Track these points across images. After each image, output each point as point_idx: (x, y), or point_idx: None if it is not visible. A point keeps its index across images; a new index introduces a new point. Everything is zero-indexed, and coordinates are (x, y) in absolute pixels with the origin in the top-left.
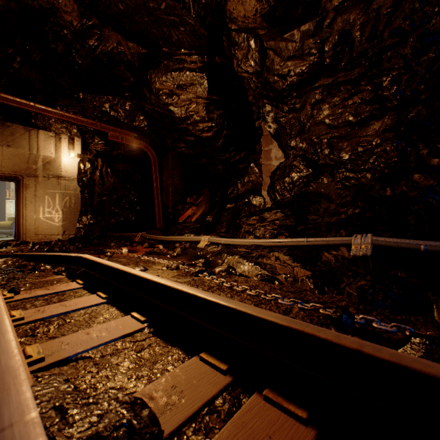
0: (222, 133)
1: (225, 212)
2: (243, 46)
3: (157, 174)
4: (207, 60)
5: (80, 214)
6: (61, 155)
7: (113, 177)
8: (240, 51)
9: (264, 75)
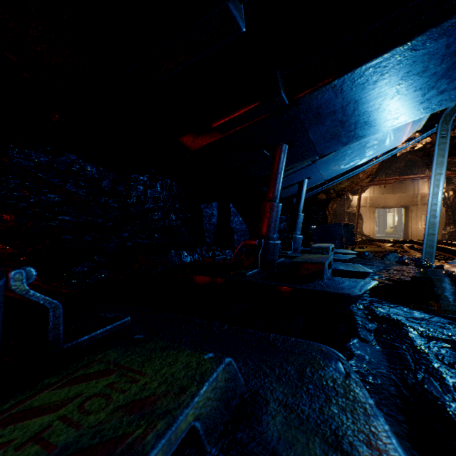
0: None
1: None
2: None
3: None
4: None
5: (444, 225)
6: None
7: None
8: None
9: None
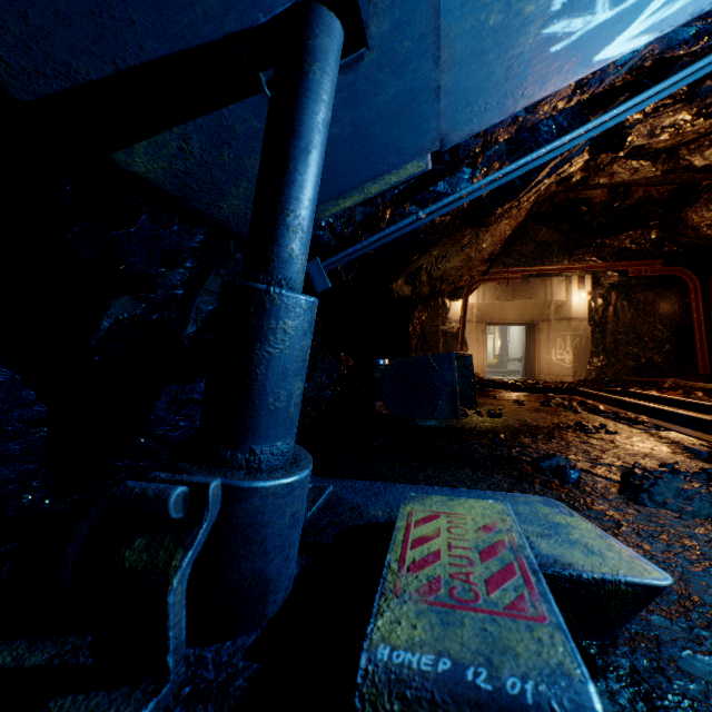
0: None
1: None
2: None
3: (697, 303)
4: None
5: (589, 356)
6: (571, 296)
7: (629, 311)
8: None
9: None
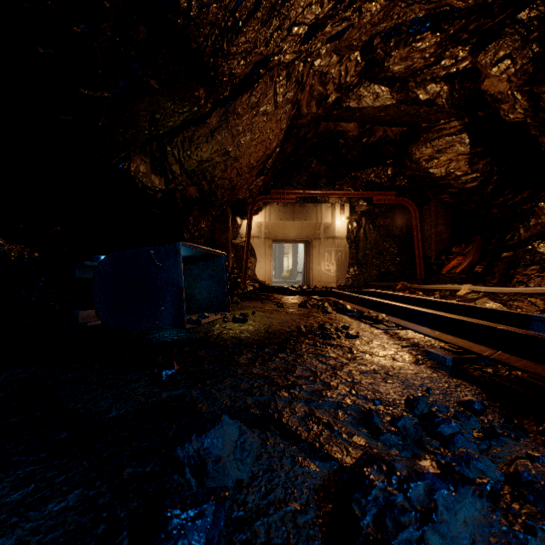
0: (490, 180)
1: (498, 262)
2: (507, 100)
3: (417, 226)
4: (467, 120)
5: (348, 267)
6: (335, 220)
7: (374, 233)
8: (505, 104)
9: (539, 116)
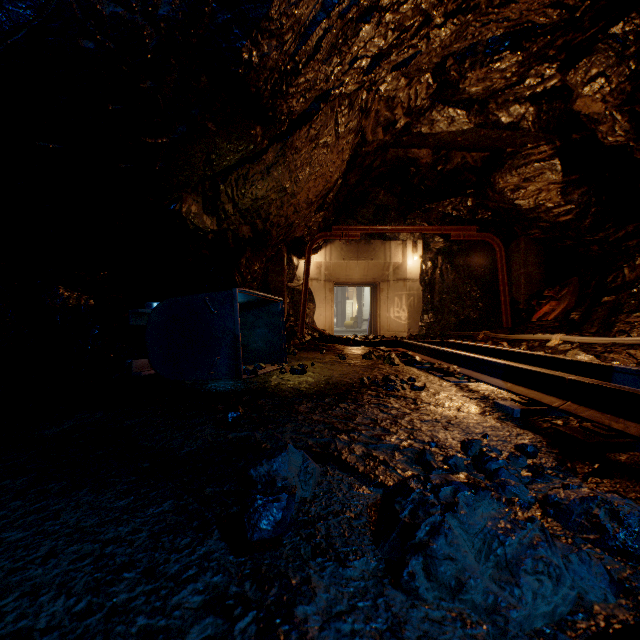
0: (587, 212)
1: (597, 308)
2: (605, 121)
3: (502, 266)
4: (559, 144)
5: (421, 313)
6: (406, 259)
7: (452, 274)
8: (602, 125)
9: None
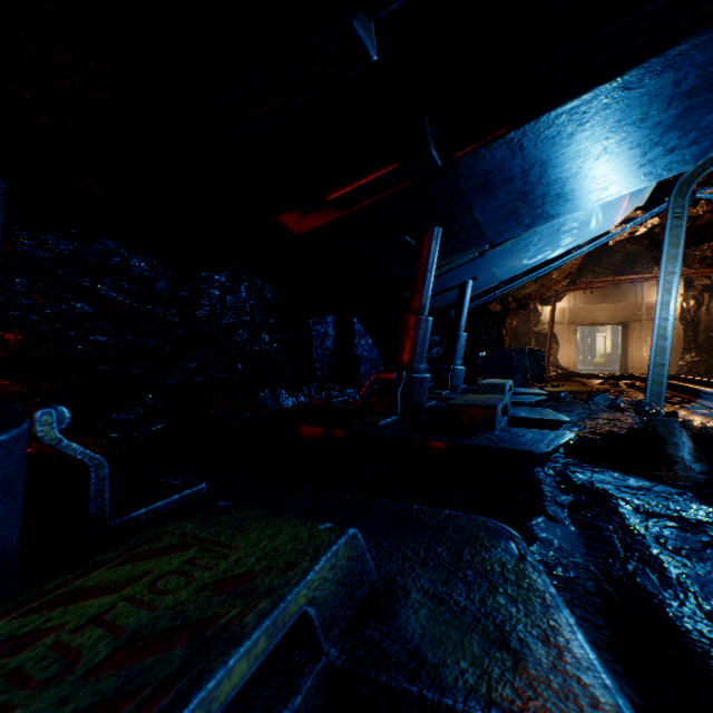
0: None
1: None
2: None
3: None
4: None
5: (681, 352)
6: None
7: None
8: None
9: None
